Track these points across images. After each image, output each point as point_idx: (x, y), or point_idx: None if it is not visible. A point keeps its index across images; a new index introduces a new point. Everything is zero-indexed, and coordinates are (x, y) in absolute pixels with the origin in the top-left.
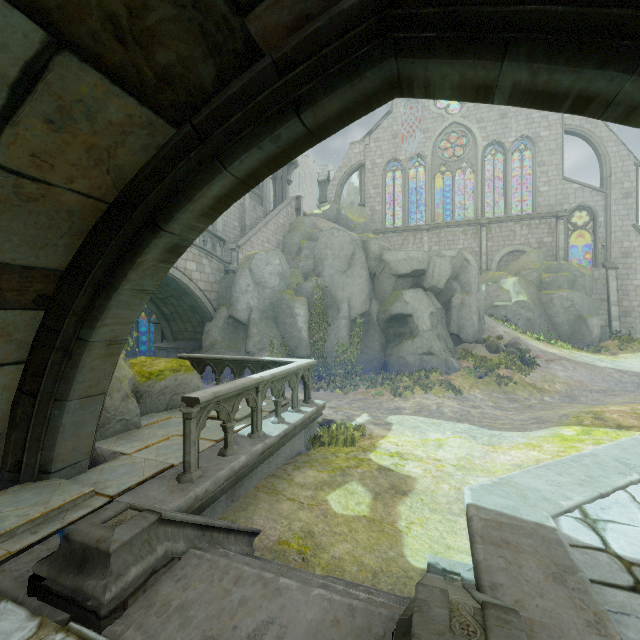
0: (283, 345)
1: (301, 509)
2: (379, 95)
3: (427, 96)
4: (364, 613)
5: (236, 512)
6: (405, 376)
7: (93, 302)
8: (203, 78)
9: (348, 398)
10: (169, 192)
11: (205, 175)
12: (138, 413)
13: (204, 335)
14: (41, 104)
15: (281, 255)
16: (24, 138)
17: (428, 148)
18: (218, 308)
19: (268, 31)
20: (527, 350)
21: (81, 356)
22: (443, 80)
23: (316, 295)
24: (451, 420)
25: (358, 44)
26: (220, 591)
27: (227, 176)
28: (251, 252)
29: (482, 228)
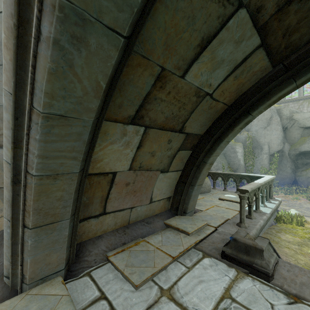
0: (229, 167)
1: (297, 254)
2: None
3: None
4: None
5: None
6: None
7: (212, 147)
8: (302, 41)
9: None
10: (259, 97)
11: (282, 86)
12: None
13: None
14: (238, 71)
15: None
16: (224, 85)
17: None
18: None
19: None
20: None
21: (202, 168)
22: None
23: (248, 141)
24: None
25: None
26: None
27: (293, 85)
28: None
29: None
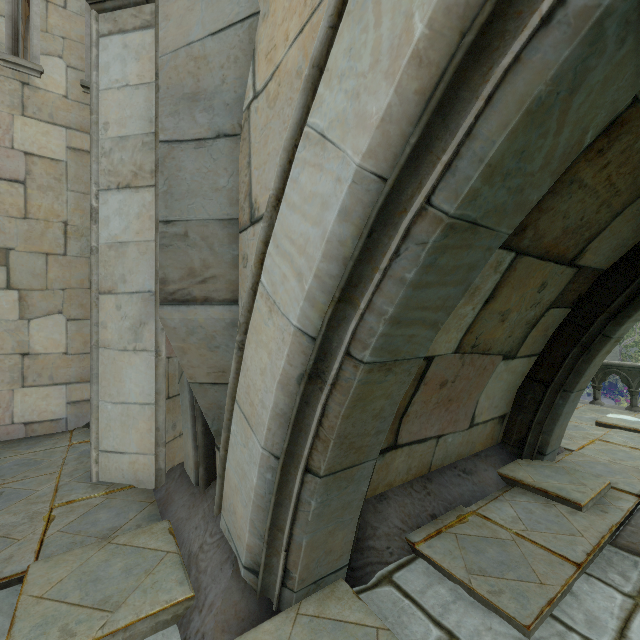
0: None
1: None
2: None
3: None
4: None
5: None
6: None
7: (634, 299)
8: None
9: None
10: None
11: None
12: None
13: None
14: None
15: None
16: None
17: None
18: None
19: None
20: None
21: (597, 352)
22: None
23: None
24: None
25: None
26: None
27: None
28: None
29: None
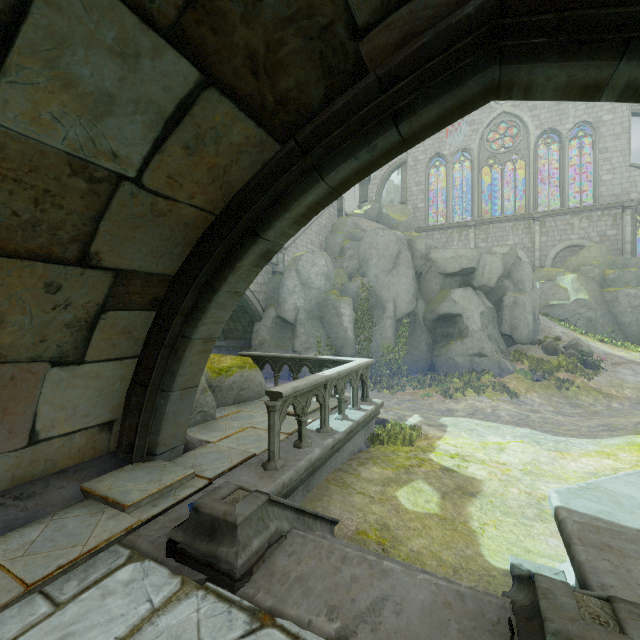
0: (329, 345)
1: (373, 503)
2: (475, 100)
3: (525, 98)
4: (473, 599)
5: (312, 501)
6: (454, 377)
7: (197, 303)
8: (312, 98)
9: (396, 398)
10: (270, 203)
11: (303, 186)
12: (214, 406)
13: (253, 334)
14: (184, 133)
15: (326, 256)
16: (166, 163)
17: (474, 141)
18: (266, 308)
19: (377, 51)
20: (589, 352)
21: (184, 352)
22: (547, 82)
23: (361, 295)
24: (509, 424)
25: (462, 55)
26: (330, 568)
27: (322, 186)
28: (297, 254)
29: (535, 222)
